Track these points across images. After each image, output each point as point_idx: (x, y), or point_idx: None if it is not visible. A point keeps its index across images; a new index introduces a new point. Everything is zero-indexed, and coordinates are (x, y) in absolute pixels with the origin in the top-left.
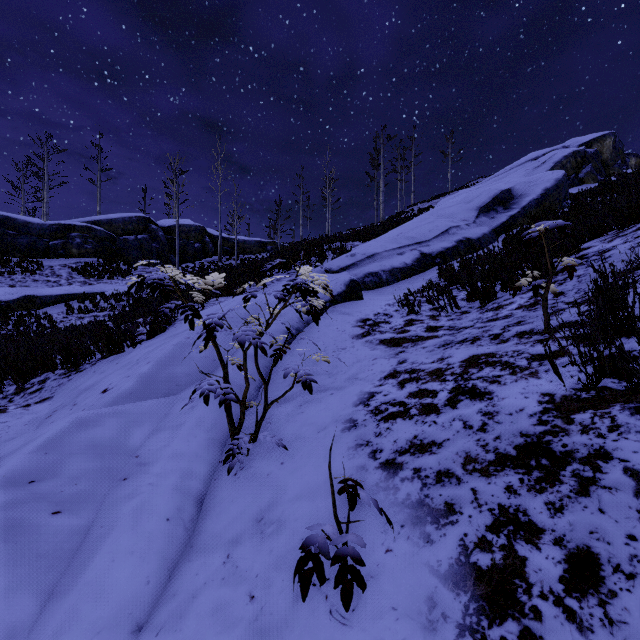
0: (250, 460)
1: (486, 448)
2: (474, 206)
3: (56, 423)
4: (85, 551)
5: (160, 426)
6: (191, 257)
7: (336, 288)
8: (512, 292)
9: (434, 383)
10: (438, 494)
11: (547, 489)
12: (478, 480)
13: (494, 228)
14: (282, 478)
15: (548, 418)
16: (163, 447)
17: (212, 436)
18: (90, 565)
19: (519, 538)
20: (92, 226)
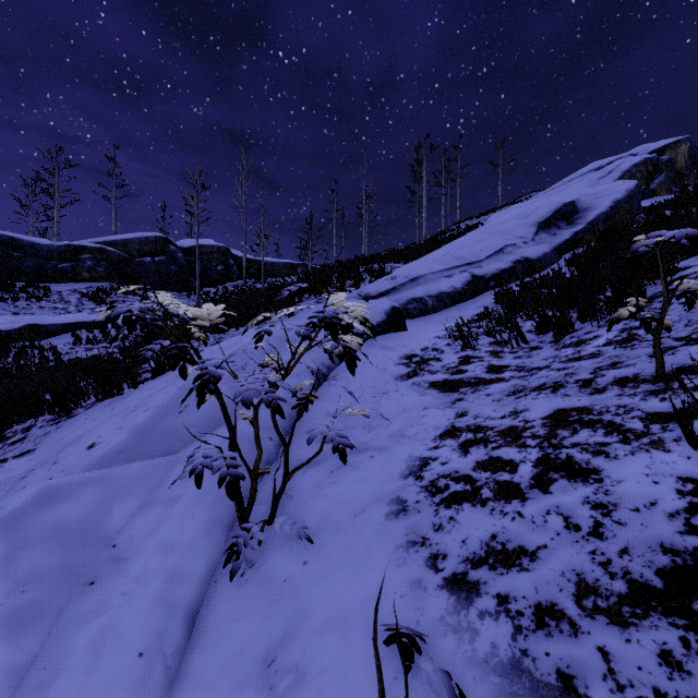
0: (263, 553)
1: (609, 569)
2: (532, 221)
3: (18, 495)
4: None
5: (150, 499)
6: (213, 281)
7: (375, 317)
8: (594, 323)
9: (510, 449)
10: (543, 652)
11: None
12: (607, 631)
13: (556, 246)
14: (304, 589)
15: None
16: (149, 533)
17: (215, 515)
18: None
19: None
20: (105, 247)
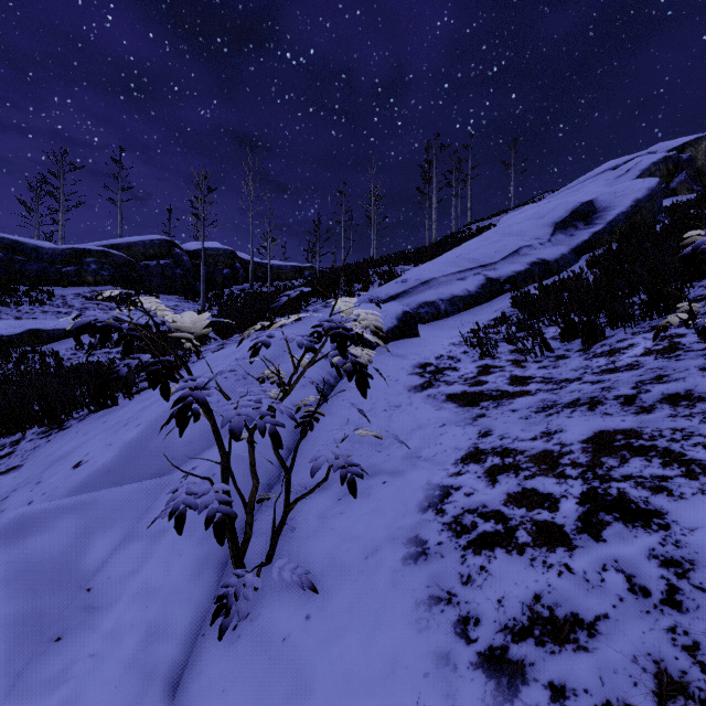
0: (259, 600)
1: (698, 657)
2: (548, 222)
3: None
4: None
5: (135, 530)
6: (219, 284)
7: (385, 322)
8: (627, 329)
9: (546, 479)
10: None
11: None
12: None
13: (574, 247)
14: (306, 653)
15: None
16: (129, 575)
17: (207, 551)
18: None
19: None
20: (109, 250)
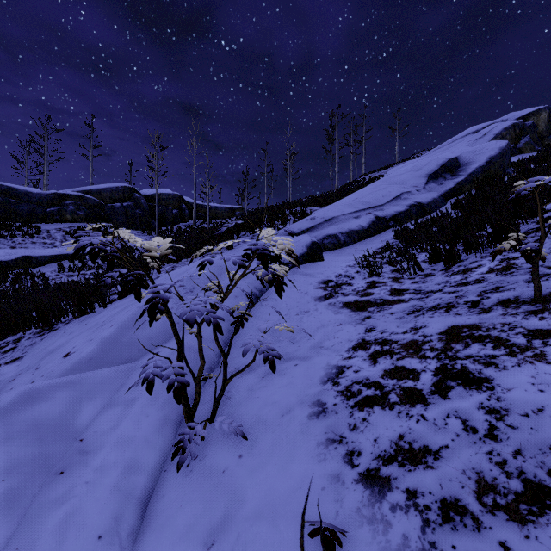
0: (205, 446)
1: (505, 469)
2: (423, 173)
3: (4, 396)
4: None
5: (113, 400)
6: (170, 221)
7: (298, 250)
8: (477, 254)
9: (412, 360)
10: (450, 544)
11: None
12: (507, 527)
13: (443, 193)
14: (239, 479)
15: None
16: (110, 429)
17: (166, 414)
18: None
19: None
20: (84, 195)
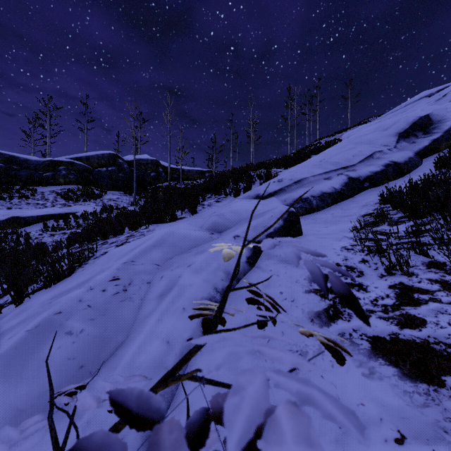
0: None
1: None
2: (392, 132)
3: None
4: None
5: None
6: (148, 183)
7: (272, 223)
8: None
9: None
10: None
11: None
12: None
13: (416, 152)
14: None
15: None
16: None
17: None
18: None
19: None
20: (74, 161)
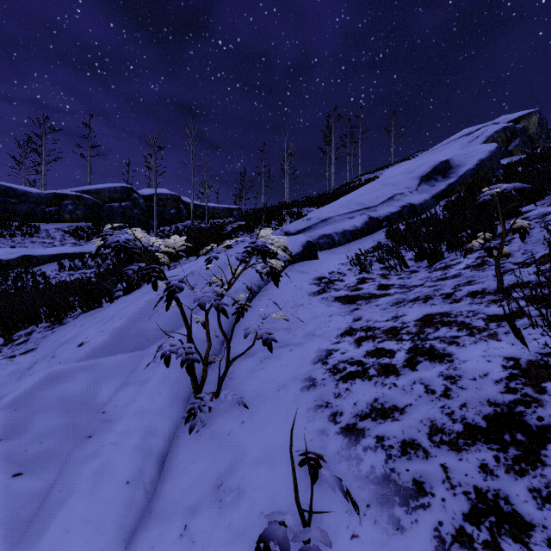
0: (212, 417)
1: (452, 417)
2: (416, 175)
3: (30, 377)
4: (41, 519)
5: (128, 381)
6: (168, 221)
7: (294, 249)
8: (458, 252)
9: (390, 342)
10: (405, 469)
11: (528, 471)
12: (447, 455)
13: (434, 195)
14: (242, 439)
15: (516, 385)
16: (129, 403)
17: (176, 391)
18: (43, 536)
19: (504, 534)
20: (82, 195)
